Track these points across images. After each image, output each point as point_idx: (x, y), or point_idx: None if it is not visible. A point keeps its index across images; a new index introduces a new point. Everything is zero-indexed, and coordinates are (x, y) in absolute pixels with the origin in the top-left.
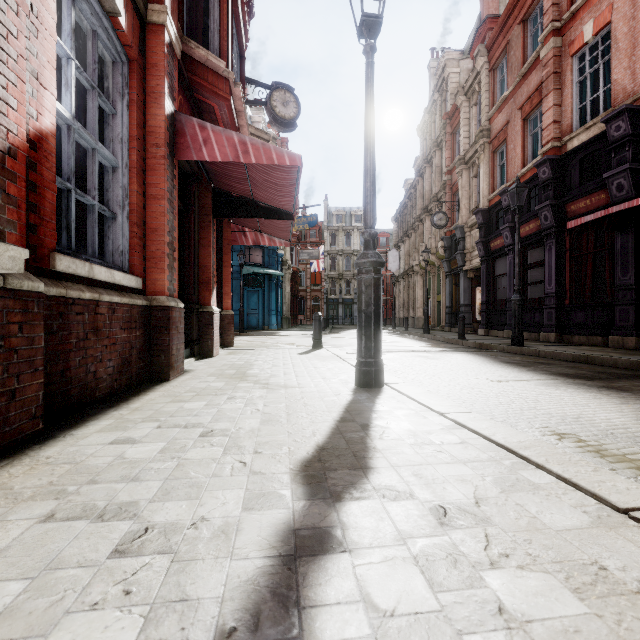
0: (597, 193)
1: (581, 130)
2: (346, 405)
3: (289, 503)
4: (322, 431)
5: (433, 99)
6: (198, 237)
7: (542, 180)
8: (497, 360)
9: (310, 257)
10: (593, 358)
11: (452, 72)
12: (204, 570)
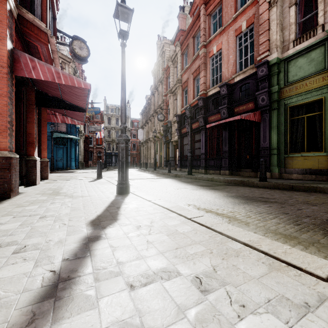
0: (217, 114)
1: (212, 88)
2: (111, 201)
3: (85, 231)
4: (100, 211)
5: (158, 59)
6: (26, 117)
7: (200, 106)
8: (180, 181)
9: (96, 130)
10: (213, 179)
11: (167, 49)
12: (54, 250)
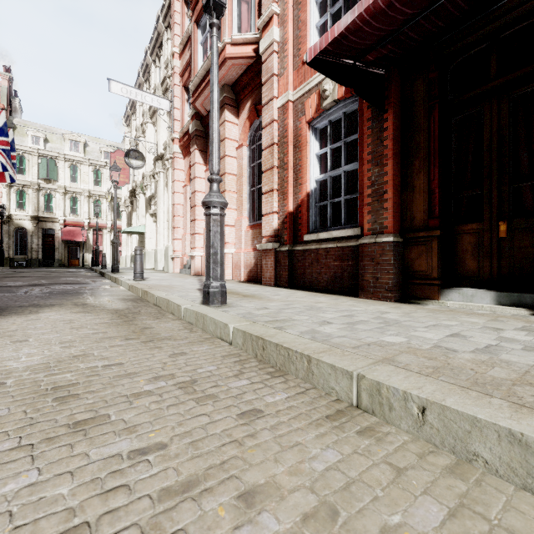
0: None
1: None
2: None
3: None
4: None
5: None
6: None
7: None
8: None
9: None
10: None
11: None
12: None
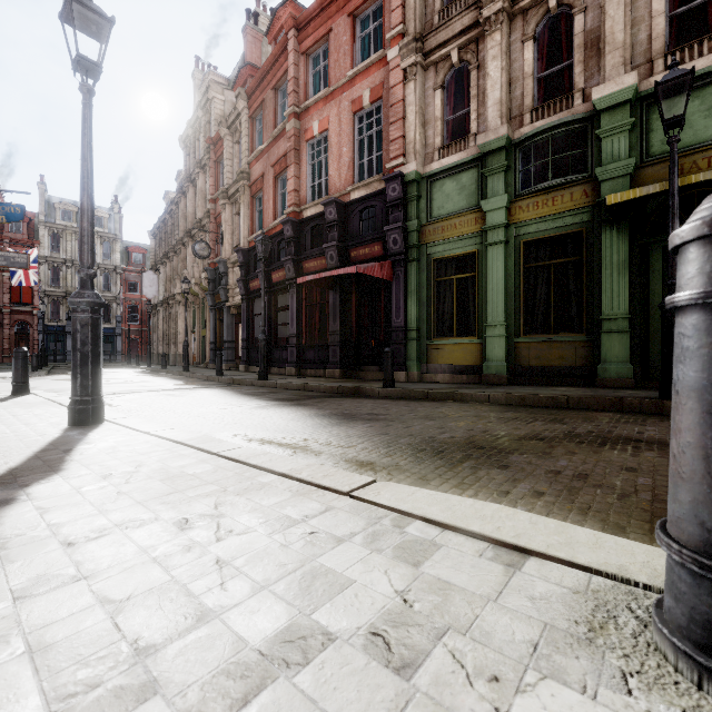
0: (321, 258)
1: (312, 205)
2: (52, 441)
3: None
4: (17, 460)
5: (197, 115)
6: None
7: (287, 236)
8: (239, 393)
9: (10, 263)
10: (308, 386)
11: (217, 97)
12: None
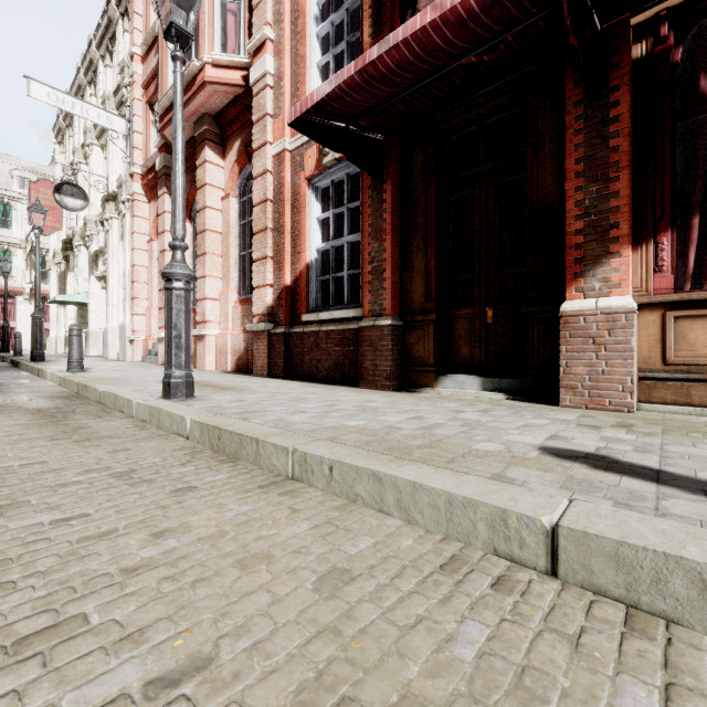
0: None
1: None
2: None
3: None
4: None
5: None
6: (564, 173)
7: None
8: None
9: None
10: None
11: None
12: None
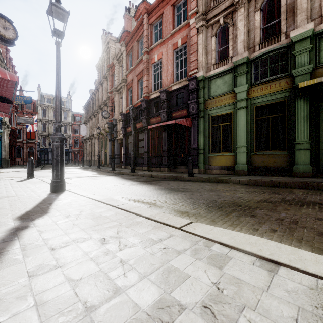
0: (158, 117)
1: (154, 92)
2: (43, 199)
3: (13, 224)
4: (29, 207)
5: (103, 55)
6: None
7: (143, 107)
8: (122, 178)
9: (26, 122)
10: (153, 175)
11: (112, 46)
12: None
